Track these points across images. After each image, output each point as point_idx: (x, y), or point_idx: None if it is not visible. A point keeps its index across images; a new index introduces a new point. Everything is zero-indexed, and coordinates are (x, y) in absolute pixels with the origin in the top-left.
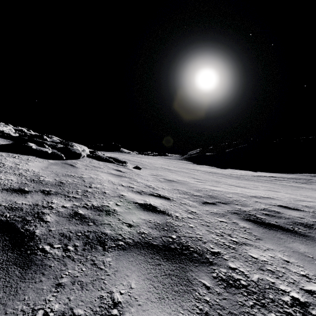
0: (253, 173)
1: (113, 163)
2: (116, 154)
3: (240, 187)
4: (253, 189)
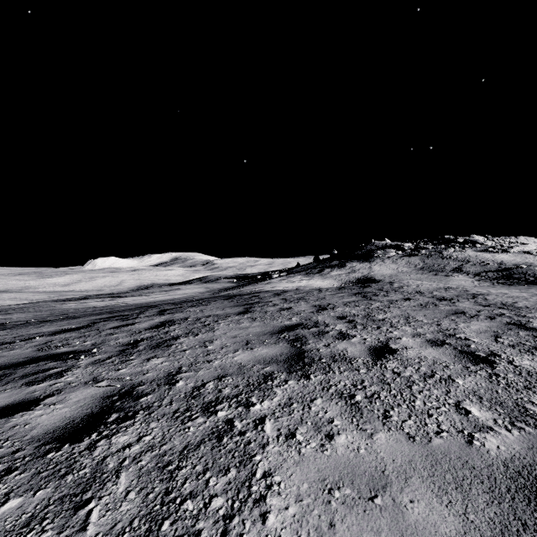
0: None
1: (531, 255)
2: None
3: None
4: None
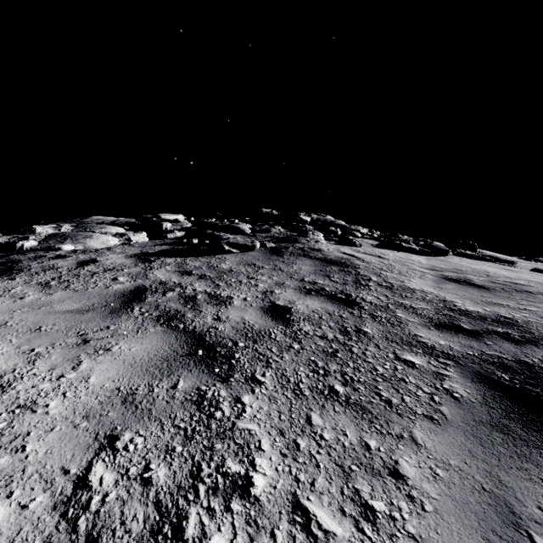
0: None
1: (492, 262)
2: None
3: None
4: None
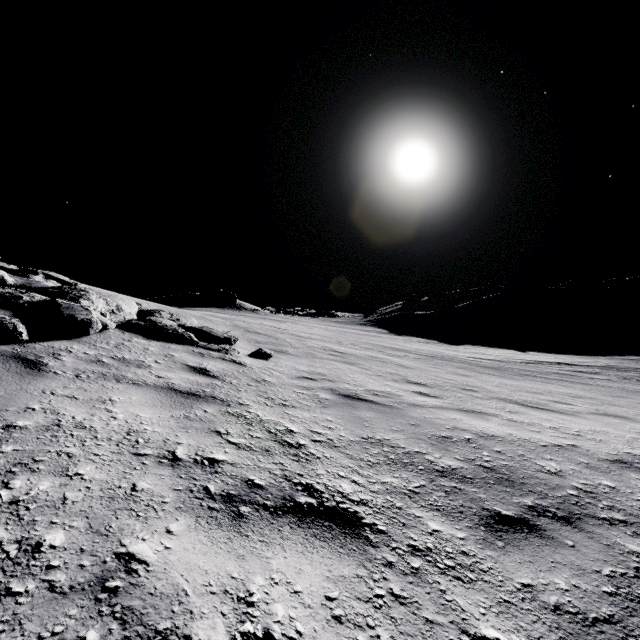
0: (519, 355)
1: (193, 344)
2: (226, 313)
3: (531, 407)
4: (571, 416)
